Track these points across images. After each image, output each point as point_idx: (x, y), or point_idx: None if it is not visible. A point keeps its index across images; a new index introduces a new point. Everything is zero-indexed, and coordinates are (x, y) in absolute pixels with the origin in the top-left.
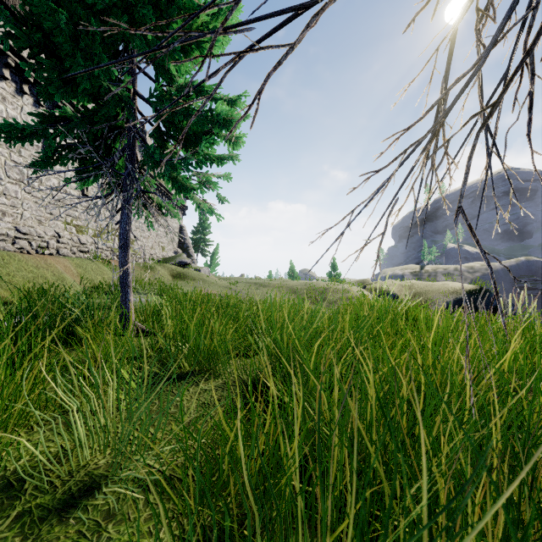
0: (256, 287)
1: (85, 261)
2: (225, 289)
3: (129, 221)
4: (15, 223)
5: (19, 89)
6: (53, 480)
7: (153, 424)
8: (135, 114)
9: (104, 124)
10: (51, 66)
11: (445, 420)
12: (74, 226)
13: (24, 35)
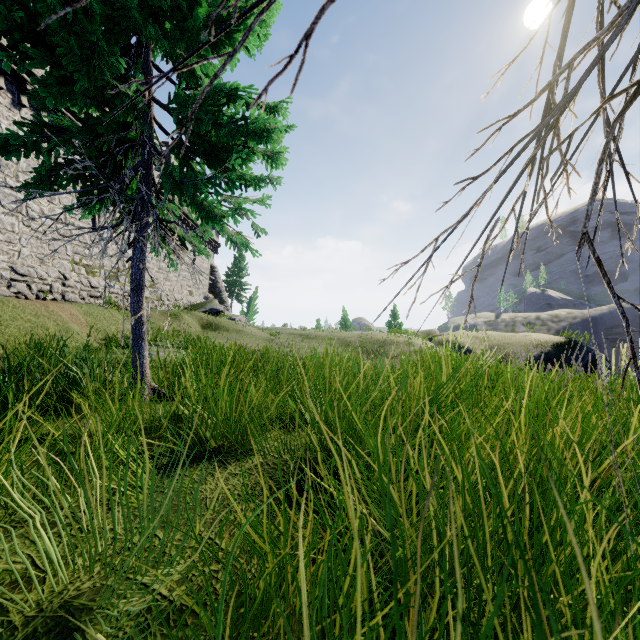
0: (301, 339)
1: (96, 308)
2: (265, 341)
3: (144, 258)
4: (11, 262)
5: (16, 101)
6: (12, 618)
7: (163, 525)
8: (150, 125)
9: (111, 136)
10: (39, 58)
11: (549, 515)
12: (83, 266)
13: (2, 14)
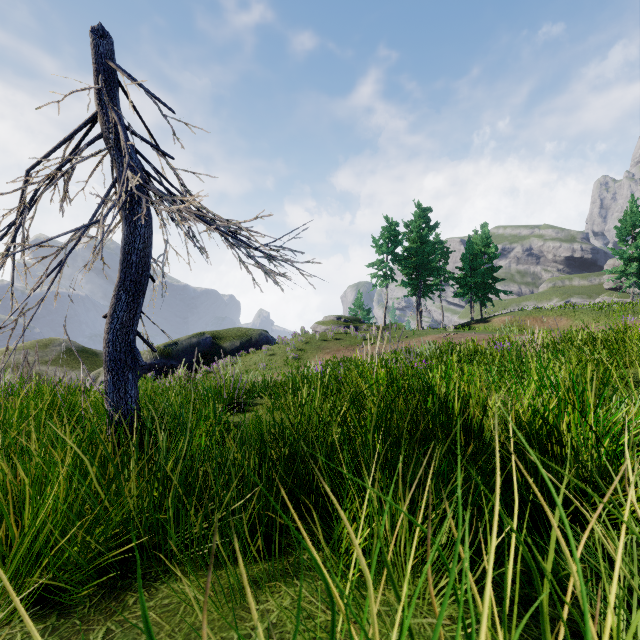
0: None
1: None
2: None
3: None
4: None
5: None
6: None
7: None
8: None
9: None
10: None
11: None
12: None
13: None
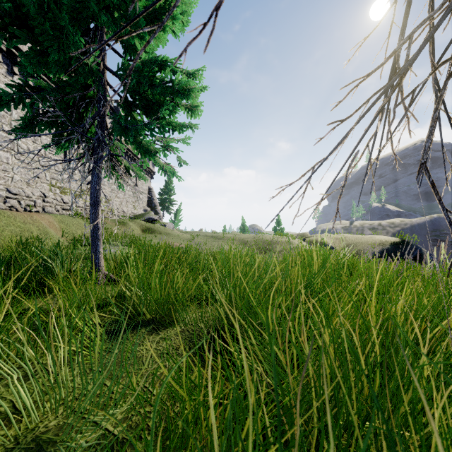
0: (212, 239)
1: (66, 217)
2: (187, 241)
3: (100, 181)
4: (6, 185)
5: (10, 70)
6: None
7: (111, 377)
8: (104, 86)
9: (76, 94)
10: (23, 37)
11: None
12: (58, 188)
13: None
